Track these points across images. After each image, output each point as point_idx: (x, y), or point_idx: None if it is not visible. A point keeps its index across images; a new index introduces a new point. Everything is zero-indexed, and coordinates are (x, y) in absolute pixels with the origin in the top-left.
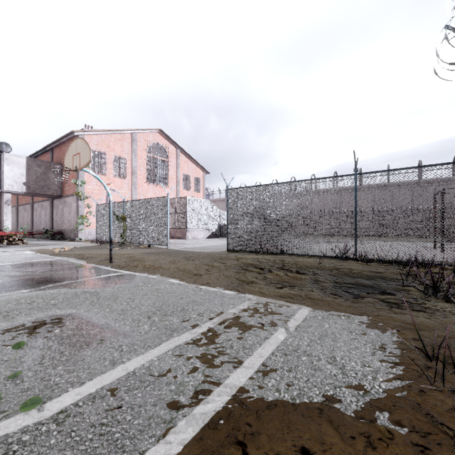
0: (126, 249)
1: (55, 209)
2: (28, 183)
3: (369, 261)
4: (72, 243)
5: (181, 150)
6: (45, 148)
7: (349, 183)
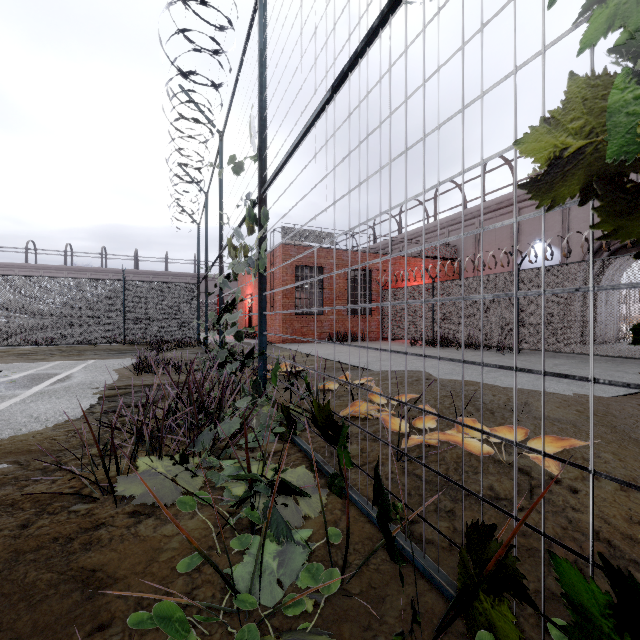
0: None
1: None
2: None
3: (133, 344)
4: None
5: None
6: None
7: (119, 286)
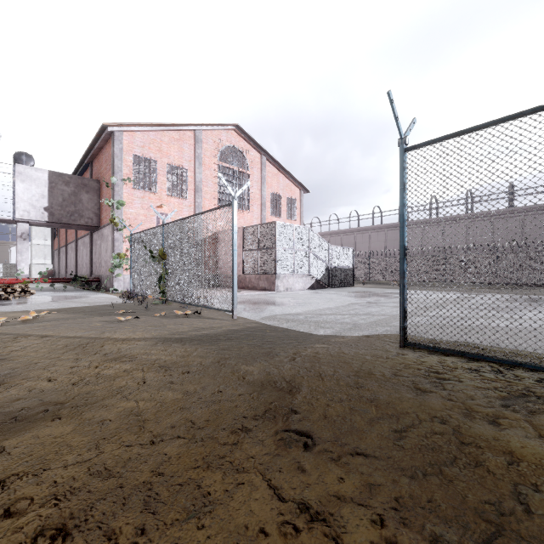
0: (148, 317)
1: (93, 246)
2: (52, 208)
3: None
4: (92, 297)
5: (268, 157)
6: (83, 163)
7: None
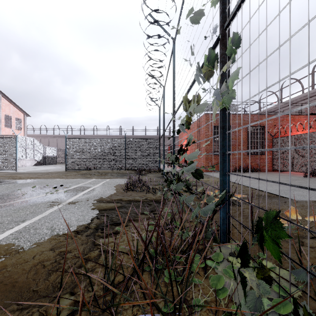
0: None
1: None
2: None
3: (129, 170)
4: None
5: (3, 95)
6: None
7: (123, 141)
